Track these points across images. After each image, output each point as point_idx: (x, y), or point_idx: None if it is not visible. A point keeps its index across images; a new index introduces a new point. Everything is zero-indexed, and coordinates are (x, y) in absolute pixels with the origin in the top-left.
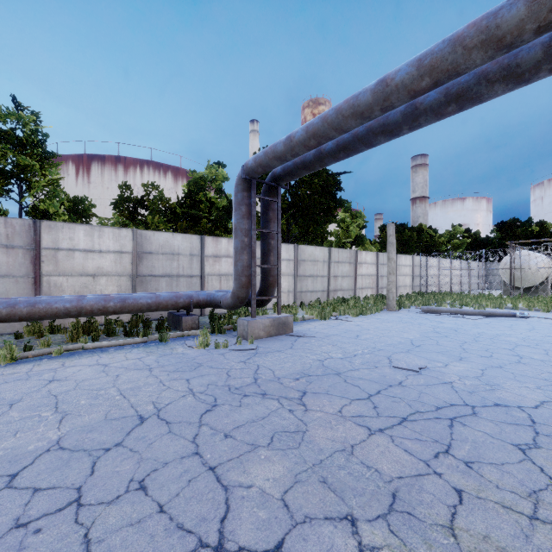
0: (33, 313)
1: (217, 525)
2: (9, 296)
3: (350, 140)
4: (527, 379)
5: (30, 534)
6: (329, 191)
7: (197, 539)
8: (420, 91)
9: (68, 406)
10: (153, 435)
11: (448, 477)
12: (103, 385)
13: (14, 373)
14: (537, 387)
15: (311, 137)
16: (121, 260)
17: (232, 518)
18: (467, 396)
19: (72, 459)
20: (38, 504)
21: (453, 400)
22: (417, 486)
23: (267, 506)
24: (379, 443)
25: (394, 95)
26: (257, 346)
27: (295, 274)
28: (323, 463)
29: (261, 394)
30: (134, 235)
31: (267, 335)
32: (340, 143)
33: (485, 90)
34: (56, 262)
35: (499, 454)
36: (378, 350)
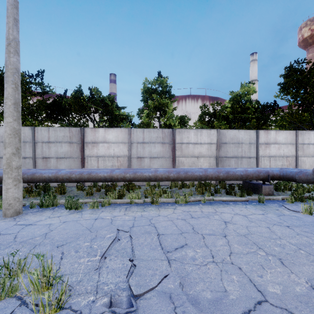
0: (186, 177)
1: None
2: (163, 167)
3: None
4: None
5: None
6: None
7: None
8: None
9: (269, 250)
10: None
11: None
12: (268, 234)
13: (196, 211)
14: None
15: None
16: (210, 148)
17: None
18: None
19: None
20: None
21: None
22: None
23: None
24: None
25: None
26: None
27: None
28: None
29: None
30: (217, 132)
31: None
32: None
33: None
34: (181, 150)
35: None
36: None
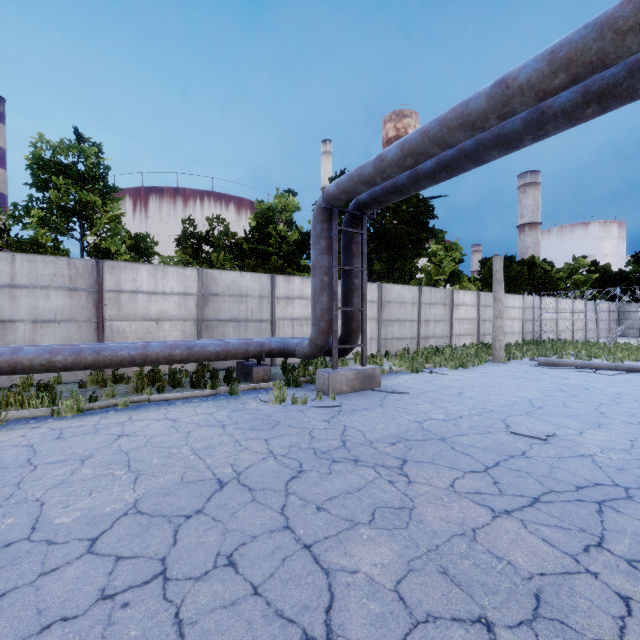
0: (98, 361)
1: (323, 616)
2: (72, 342)
3: (455, 156)
4: None
5: (118, 608)
6: (419, 219)
7: (302, 631)
8: (551, 92)
9: (141, 465)
10: (236, 502)
11: (607, 578)
12: (174, 442)
13: (82, 426)
14: None
15: (407, 155)
16: (185, 302)
17: (339, 609)
18: (616, 474)
19: (151, 525)
20: (122, 574)
21: (597, 478)
22: (567, 588)
23: (379, 598)
24: (507, 529)
25: (517, 98)
26: (340, 402)
27: (379, 318)
28: (439, 549)
29: (353, 460)
30: (199, 274)
31: (351, 389)
32: (441, 161)
33: (639, 84)
34: (119, 306)
35: None
36: (488, 411)
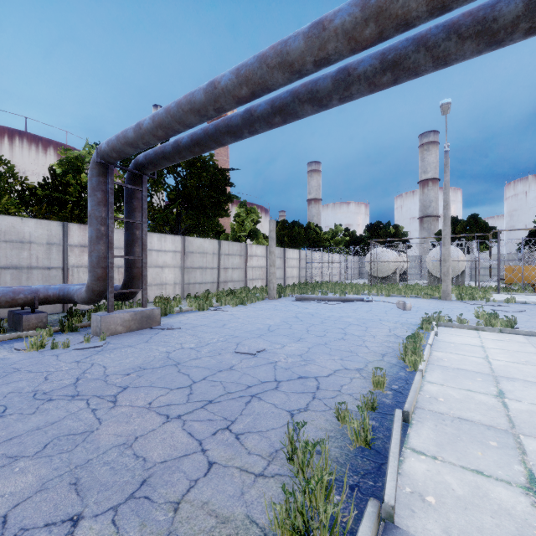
0: None
1: None
2: None
3: (202, 136)
4: (338, 352)
5: None
6: (218, 185)
7: None
8: (243, 99)
9: None
10: None
11: (211, 452)
12: None
13: None
14: (340, 359)
15: (158, 127)
16: None
17: None
18: (281, 372)
19: None
20: None
21: (266, 378)
22: (175, 467)
23: None
24: (167, 430)
25: (222, 98)
26: (108, 342)
27: (182, 266)
28: (88, 463)
29: (72, 396)
30: None
31: (127, 329)
32: (194, 138)
33: (298, 107)
34: None
35: (271, 421)
36: (233, 337)
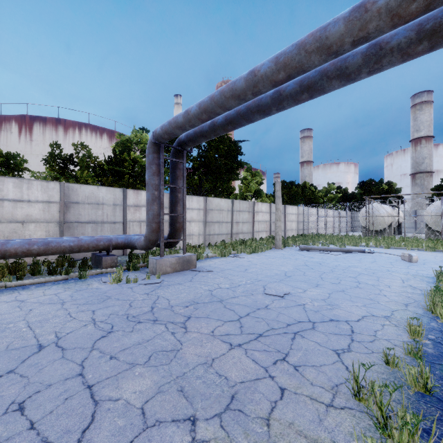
0: None
1: (78, 436)
2: None
3: (235, 116)
4: (358, 299)
5: None
6: (231, 154)
7: None
8: (279, 82)
9: None
10: (47, 361)
11: (279, 379)
12: (14, 319)
13: None
14: (363, 305)
15: (203, 112)
16: (49, 208)
17: (93, 428)
18: (312, 314)
19: None
20: None
21: (301, 318)
22: (253, 388)
23: (127, 415)
24: (234, 356)
25: (260, 83)
26: (163, 280)
27: (204, 221)
28: (185, 375)
29: (153, 320)
30: (61, 187)
31: (174, 270)
32: (228, 118)
33: (326, 84)
34: None
35: (321, 358)
36: (258, 281)
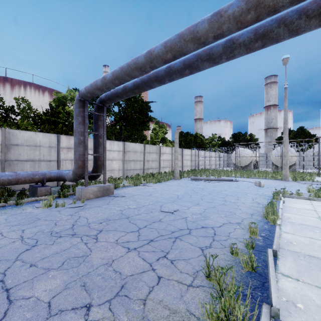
0: None
1: None
2: None
3: (140, 83)
4: (223, 212)
5: None
6: (143, 111)
7: None
8: (168, 60)
9: None
10: None
11: (158, 270)
12: None
13: None
14: (225, 216)
15: (116, 78)
16: None
17: None
18: (191, 224)
19: None
20: None
21: (182, 227)
22: (139, 279)
23: (35, 309)
24: (130, 257)
25: (155, 60)
26: (86, 204)
27: (123, 159)
28: (89, 274)
29: (72, 235)
30: (2, 132)
31: (95, 196)
32: (135, 84)
33: (200, 64)
34: None
35: (190, 253)
36: (157, 202)
